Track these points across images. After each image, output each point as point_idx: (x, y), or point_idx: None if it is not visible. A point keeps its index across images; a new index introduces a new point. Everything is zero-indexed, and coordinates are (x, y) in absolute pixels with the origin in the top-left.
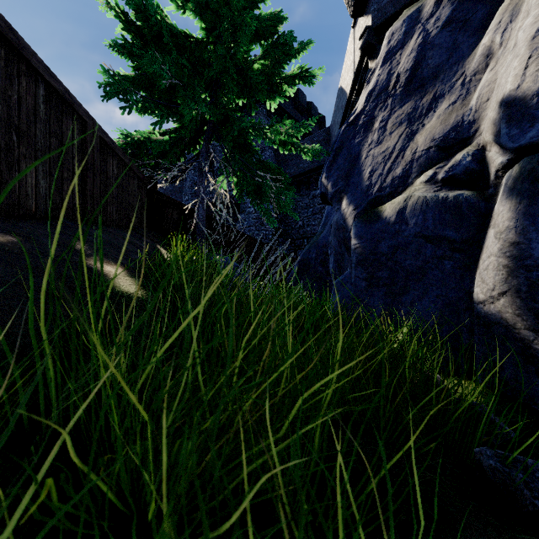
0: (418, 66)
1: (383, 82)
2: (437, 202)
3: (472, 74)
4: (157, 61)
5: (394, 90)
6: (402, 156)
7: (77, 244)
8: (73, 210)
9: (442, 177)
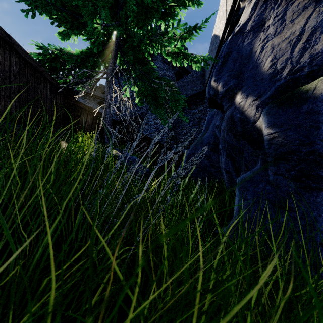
0: None
1: None
2: None
3: None
4: None
5: None
6: (321, 31)
7: None
8: None
9: None
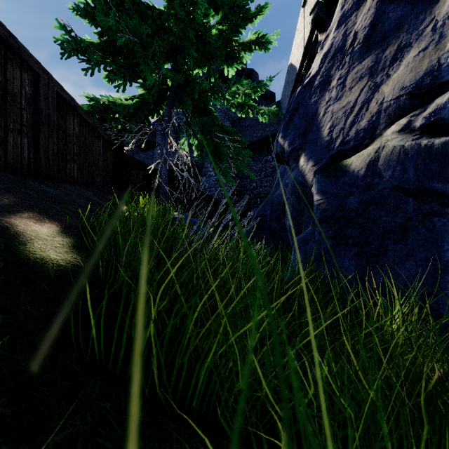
0: (377, 21)
1: (339, 43)
2: (419, 151)
3: (445, 17)
4: (112, 11)
5: (352, 48)
6: (367, 108)
7: (4, 198)
8: (22, 165)
9: (421, 124)
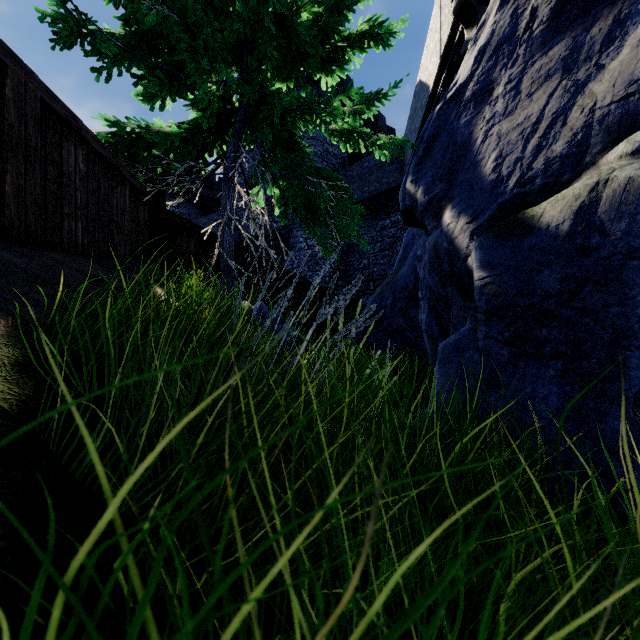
0: None
1: (505, 29)
2: None
3: None
4: None
5: (529, 32)
6: (563, 122)
7: None
8: None
9: None
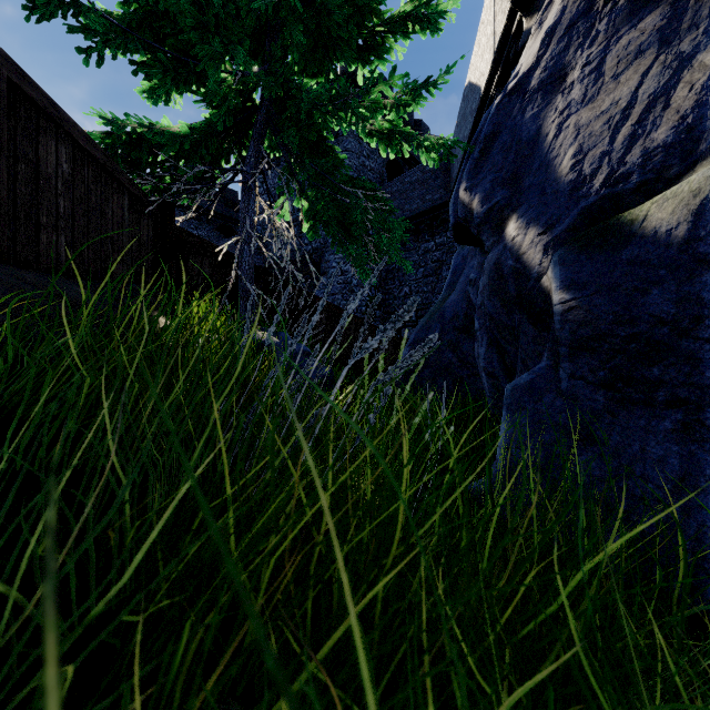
0: None
1: (579, 4)
2: None
3: None
4: None
5: (611, 3)
6: (665, 103)
7: None
8: None
9: None
